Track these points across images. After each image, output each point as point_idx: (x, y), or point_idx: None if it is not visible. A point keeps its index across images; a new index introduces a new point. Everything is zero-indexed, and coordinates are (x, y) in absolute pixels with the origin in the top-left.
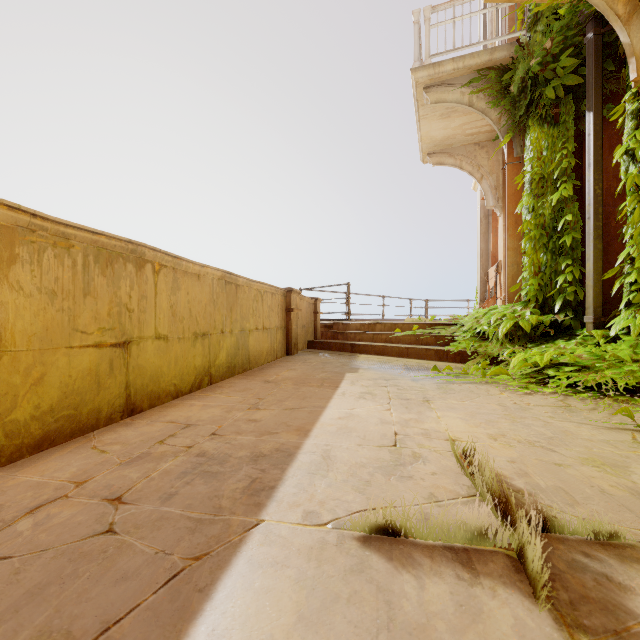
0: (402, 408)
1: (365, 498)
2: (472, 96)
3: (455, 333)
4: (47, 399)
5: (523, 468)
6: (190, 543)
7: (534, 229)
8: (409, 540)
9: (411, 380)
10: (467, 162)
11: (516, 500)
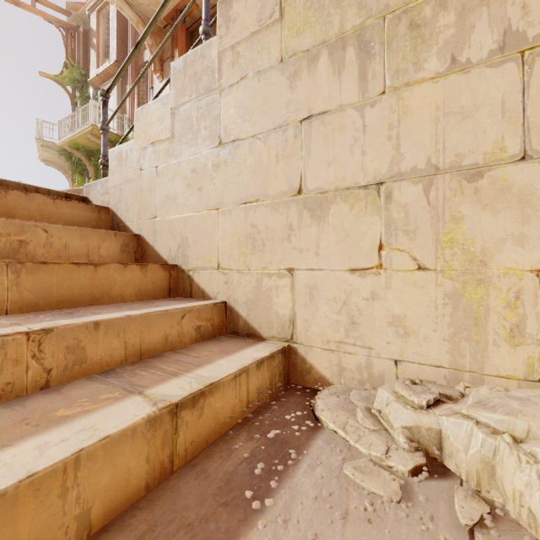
0: None
1: None
2: (60, 155)
3: None
4: None
5: None
6: None
7: None
8: None
9: None
10: (62, 169)
11: None
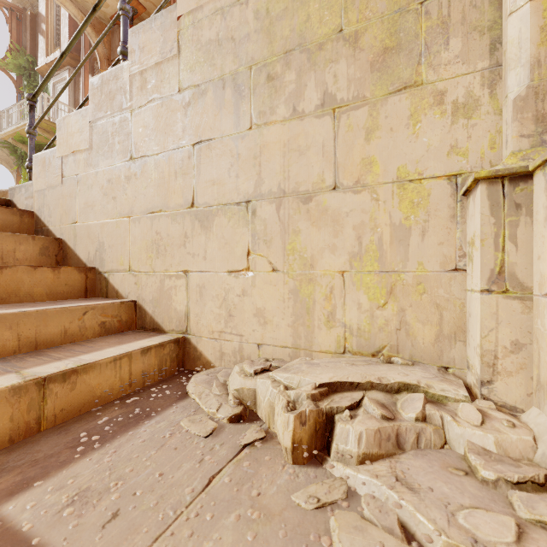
0: None
1: None
2: (3, 147)
3: None
4: None
5: None
6: None
7: None
8: None
9: None
10: (5, 163)
11: None
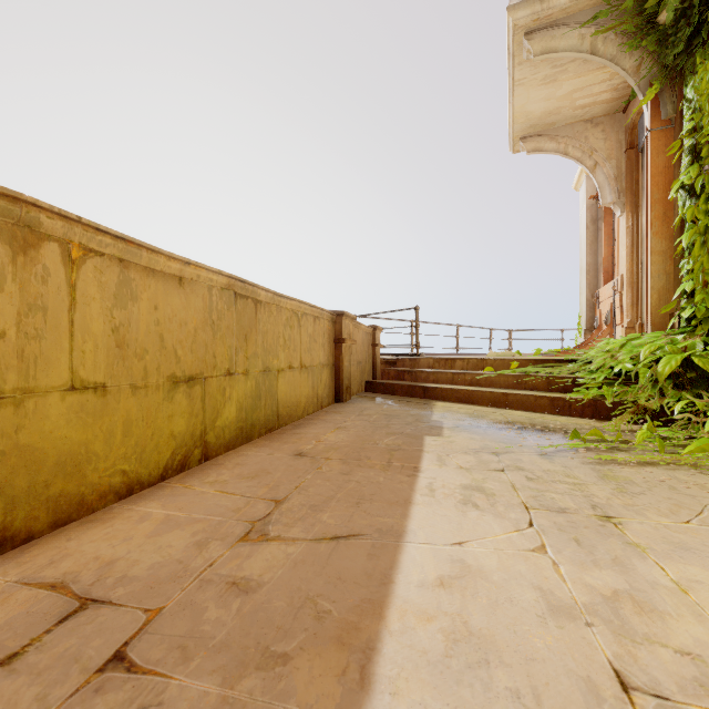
0: (569, 543)
1: None
2: (596, 38)
3: (577, 373)
4: None
5: None
6: None
7: (704, 218)
8: None
9: (538, 455)
10: (575, 146)
11: None
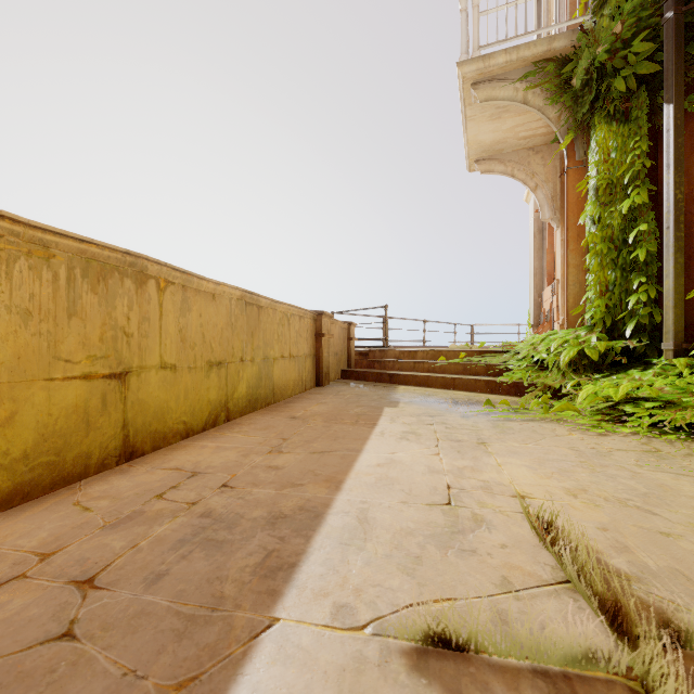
0: (453, 452)
1: (416, 584)
2: (527, 92)
3: (508, 362)
4: (19, 443)
5: (620, 539)
6: (173, 658)
7: (600, 242)
8: (482, 658)
9: (461, 417)
10: (520, 169)
11: (622, 590)
